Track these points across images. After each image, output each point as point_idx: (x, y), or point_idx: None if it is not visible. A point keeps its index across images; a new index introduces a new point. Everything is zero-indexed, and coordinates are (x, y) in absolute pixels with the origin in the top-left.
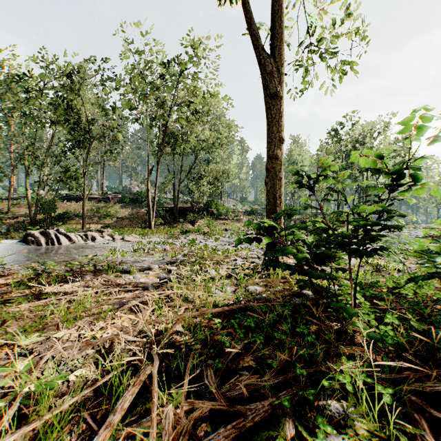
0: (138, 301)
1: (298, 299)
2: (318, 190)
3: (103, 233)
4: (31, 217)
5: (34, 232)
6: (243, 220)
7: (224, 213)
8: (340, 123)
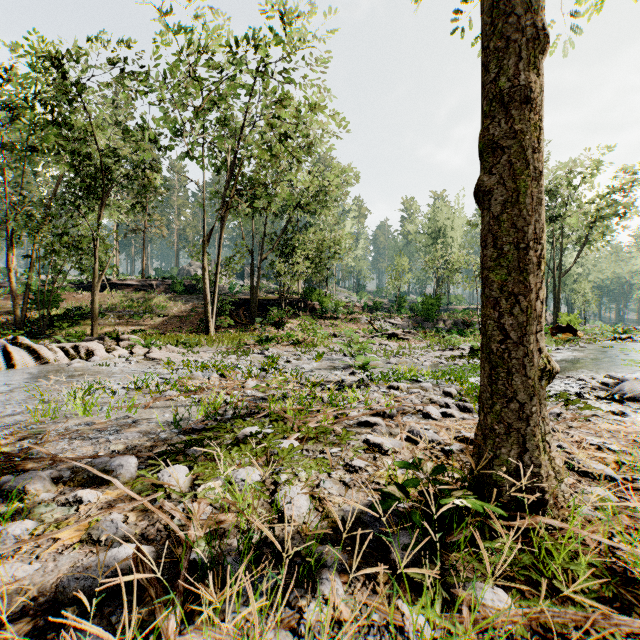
0: None
1: None
2: None
3: (119, 343)
4: (16, 315)
5: None
6: (362, 319)
7: (332, 308)
8: None
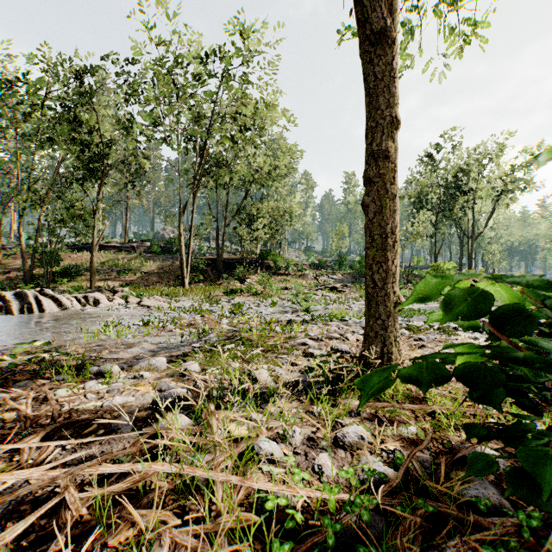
0: (33, 519)
1: (488, 490)
2: (411, 235)
3: (115, 294)
4: (25, 272)
5: (6, 293)
6: (309, 275)
7: (284, 266)
8: (439, 146)
